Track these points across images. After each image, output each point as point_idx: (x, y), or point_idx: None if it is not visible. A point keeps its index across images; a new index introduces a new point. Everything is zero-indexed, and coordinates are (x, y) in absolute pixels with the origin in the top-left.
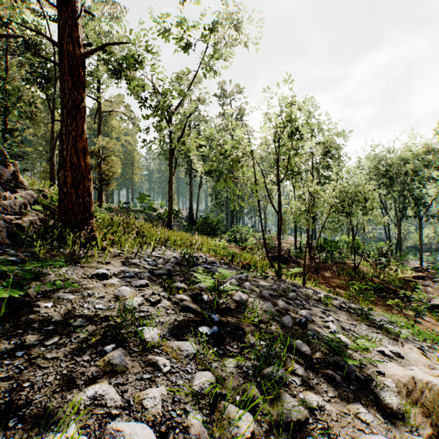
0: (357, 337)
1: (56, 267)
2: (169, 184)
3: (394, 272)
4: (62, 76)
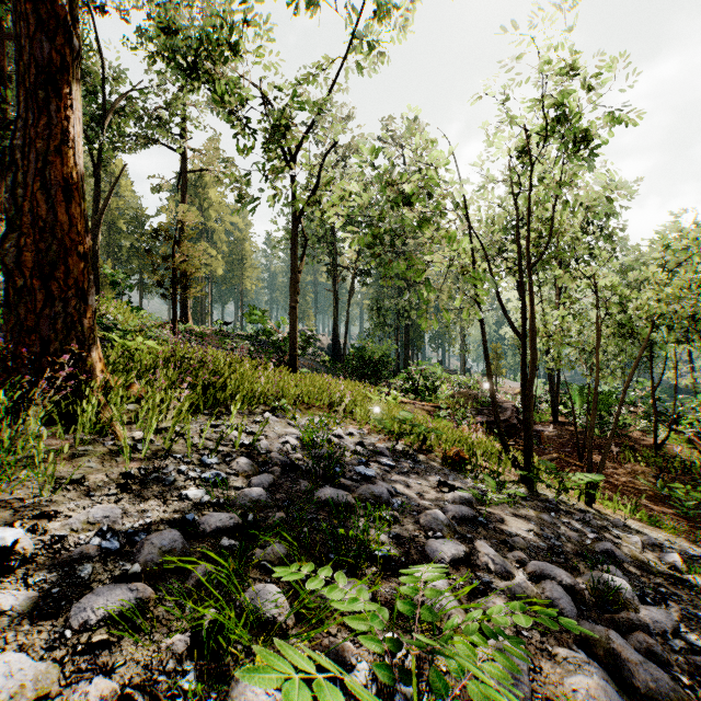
0: None
1: None
2: (292, 284)
3: None
4: (17, 8)
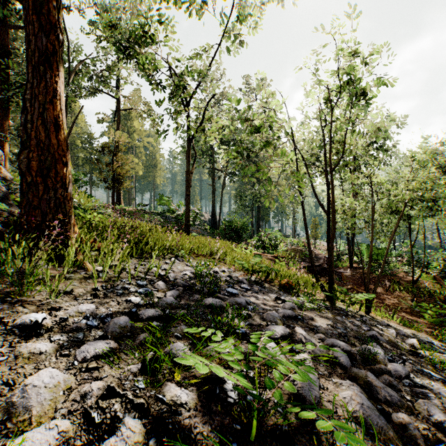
0: None
1: None
2: (187, 180)
3: None
4: (27, 18)
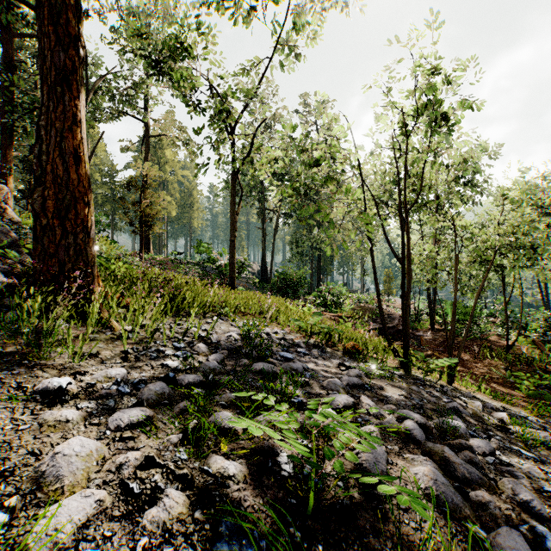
0: None
1: None
2: (231, 223)
3: None
4: (41, 29)
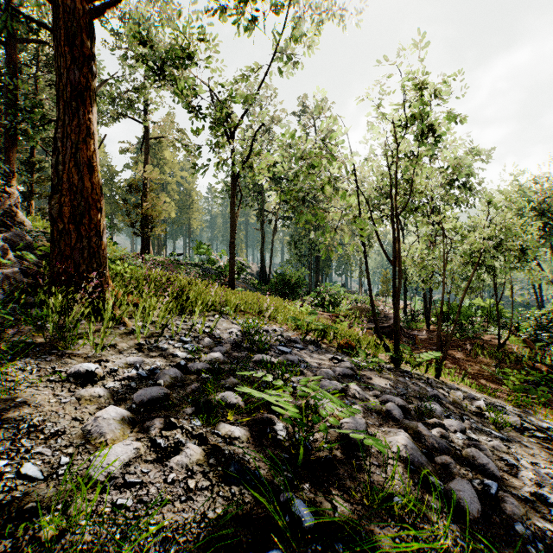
0: None
1: (6, 357)
2: (231, 225)
3: None
4: (57, 48)
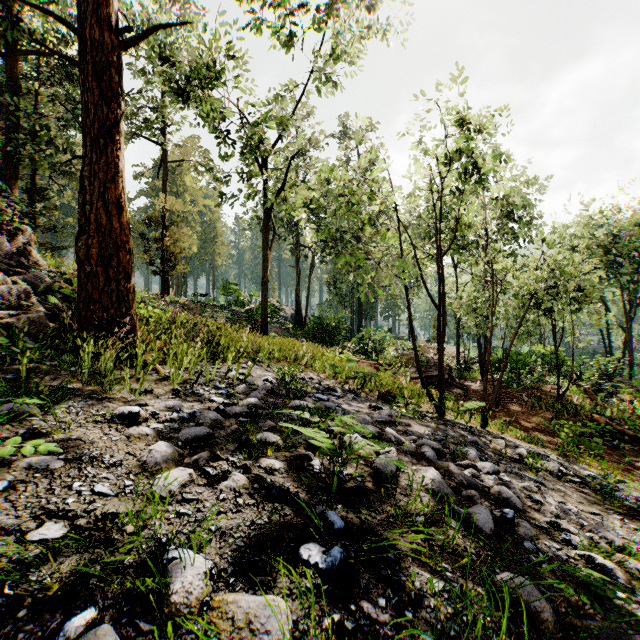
0: (624, 554)
1: (51, 400)
2: (264, 264)
3: (626, 405)
4: (84, 82)
